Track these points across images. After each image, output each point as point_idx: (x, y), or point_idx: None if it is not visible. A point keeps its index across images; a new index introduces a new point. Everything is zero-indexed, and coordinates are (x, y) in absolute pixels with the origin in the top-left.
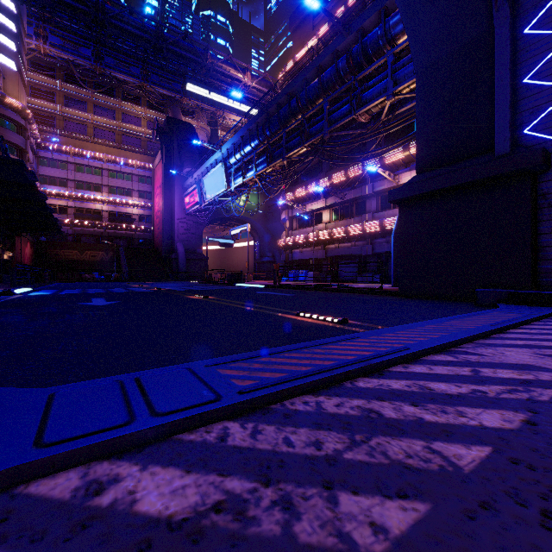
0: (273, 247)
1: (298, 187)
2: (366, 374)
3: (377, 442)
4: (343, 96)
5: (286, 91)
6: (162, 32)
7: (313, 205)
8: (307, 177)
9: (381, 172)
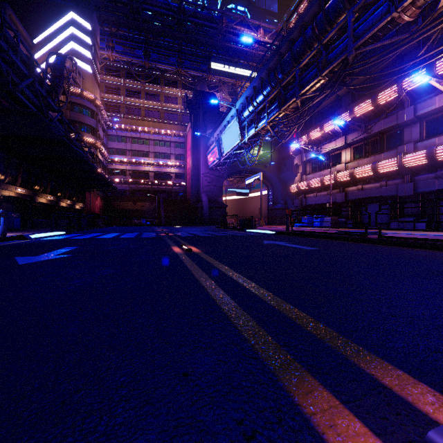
0: (286, 195)
1: (312, 129)
2: None
3: None
4: (374, 0)
5: (300, 21)
6: (184, 7)
7: (330, 146)
8: (322, 118)
9: (435, 82)
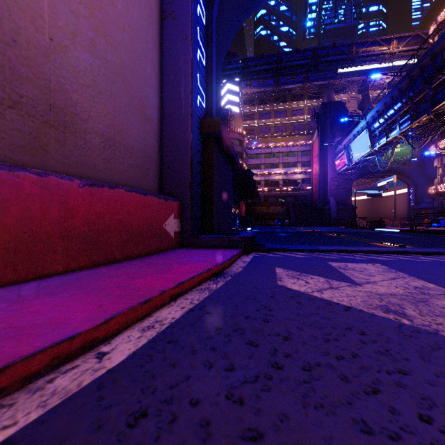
0: None
1: None
2: (366, 253)
3: (344, 256)
4: None
5: (429, 53)
6: (317, 53)
7: None
8: None
9: None
